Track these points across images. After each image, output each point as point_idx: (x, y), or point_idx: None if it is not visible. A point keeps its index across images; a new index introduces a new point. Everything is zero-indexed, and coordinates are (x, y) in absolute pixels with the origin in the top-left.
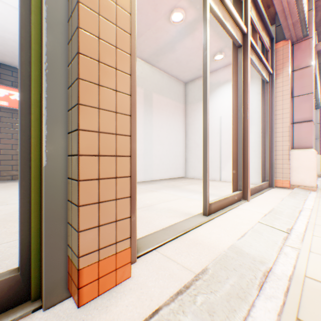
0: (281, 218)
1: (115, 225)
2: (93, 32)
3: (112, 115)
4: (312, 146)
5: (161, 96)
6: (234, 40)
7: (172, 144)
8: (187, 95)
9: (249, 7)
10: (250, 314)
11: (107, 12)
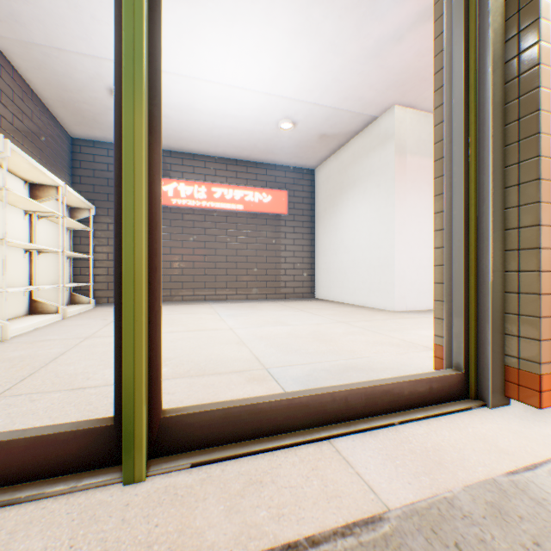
0: None
1: None
2: (547, 155)
3: None
4: None
5: None
6: None
7: None
8: None
9: None
10: None
11: None
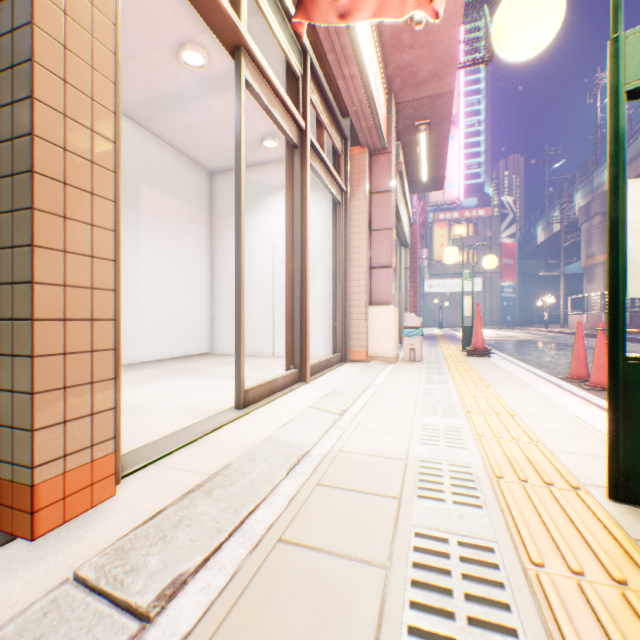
0: (339, 400)
1: (92, 420)
2: (57, 141)
3: (86, 261)
4: (392, 302)
5: (161, 191)
6: (287, 136)
7: (184, 289)
8: (215, 196)
9: (309, 92)
10: (273, 492)
11: (78, 111)
